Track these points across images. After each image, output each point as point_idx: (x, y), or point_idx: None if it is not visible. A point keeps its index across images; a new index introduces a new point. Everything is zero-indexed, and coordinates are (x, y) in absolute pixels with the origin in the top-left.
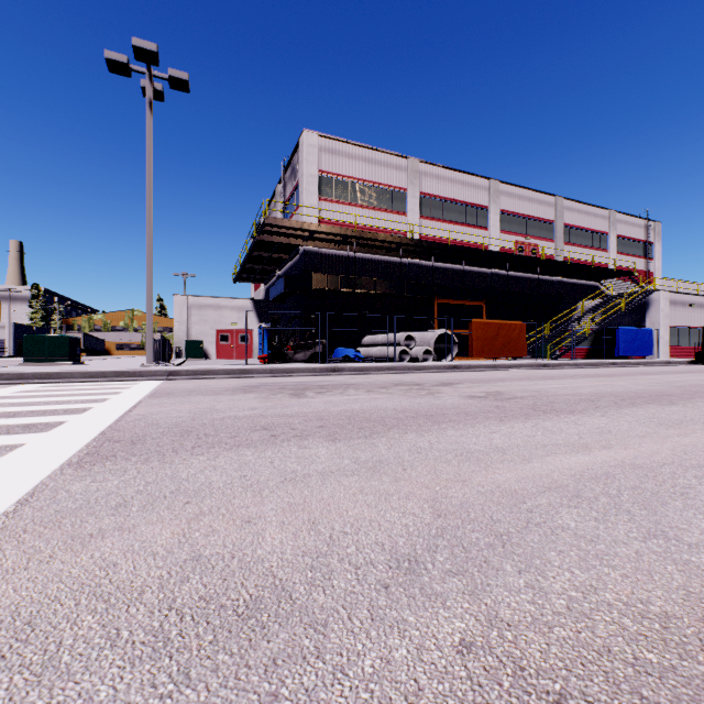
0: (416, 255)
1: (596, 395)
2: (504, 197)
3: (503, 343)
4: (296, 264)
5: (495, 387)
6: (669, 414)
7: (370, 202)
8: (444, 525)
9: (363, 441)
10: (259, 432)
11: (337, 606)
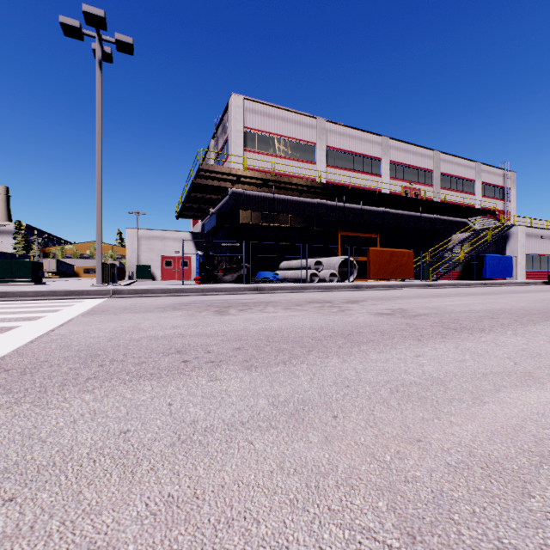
0: (323, 197)
1: (491, 312)
2: (393, 150)
3: (394, 267)
4: (226, 203)
5: (397, 304)
6: None
7: (286, 154)
8: None
9: (282, 369)
10: (170, 357)
11: None
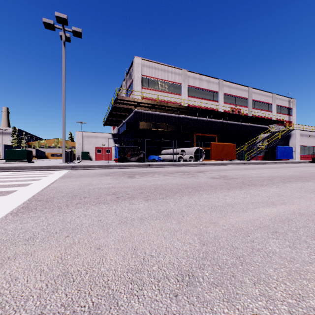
0: (185, 113)
1: (271, 177)
2: (225, 87)
3: (225, 153)
4: (131, 117)
5: (223, 173)
6: (308, 186)
7: (165, 89)
8: (207, 250)
9: (162, 200)
10: (110, 196)
11: (145, 311)
